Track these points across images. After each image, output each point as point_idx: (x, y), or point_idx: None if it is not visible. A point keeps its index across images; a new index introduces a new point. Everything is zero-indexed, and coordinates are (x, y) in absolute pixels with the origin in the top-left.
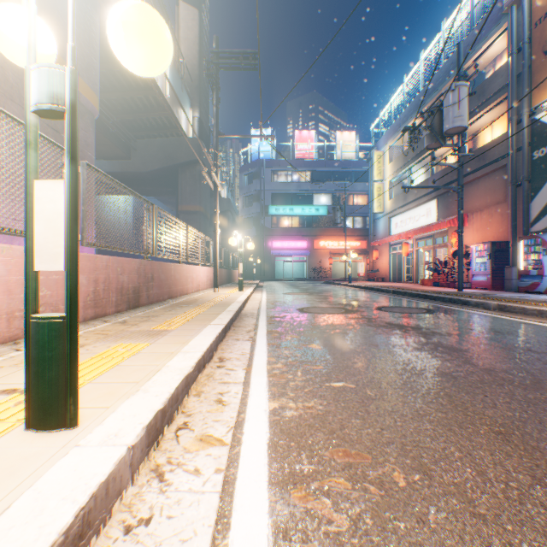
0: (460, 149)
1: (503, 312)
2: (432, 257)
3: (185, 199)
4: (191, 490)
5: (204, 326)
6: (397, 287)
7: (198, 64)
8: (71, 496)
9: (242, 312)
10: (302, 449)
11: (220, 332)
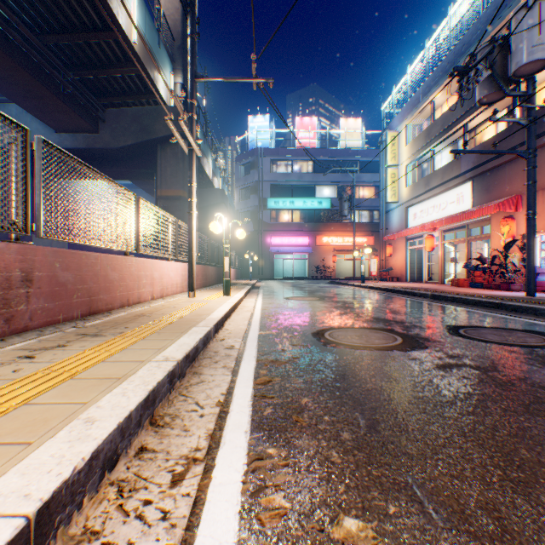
0: (531, 98)
1: None
2: (466, 252)
3: (165, 182)
4: None
5: None
6: (430, 289)
7: (181, 19)
8: None
9: (210, 345)
10: None
11: None
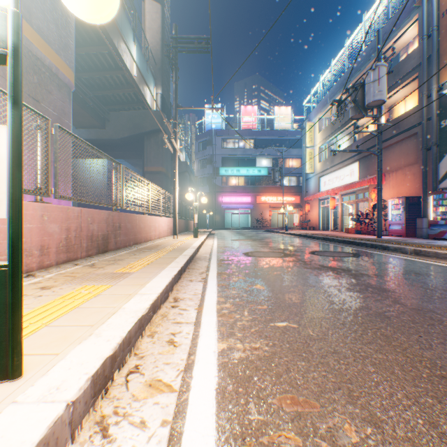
0: (379, 119)
1: (419, 256)
2: (355, 210)
3: (149, 162)
4: None
5: (162, 269)
6: (326, 235)
7: (161, 50)
8: None
9: (196, 256)
10: (250, 395)
11: (176, 274)
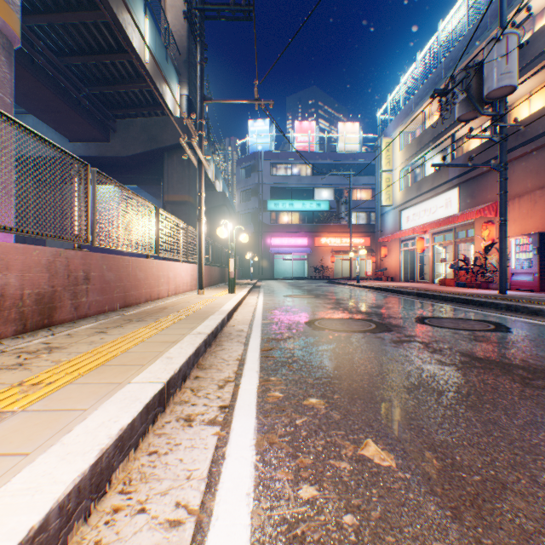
0: (503, 117)
1: None
2: (453, 254)
3: (171, 188)
4: None
5: (108, 394)
6: (417, 288)
7: (187, 35)
8: None
9: (225, 329)
10: None
11: (133, 420)
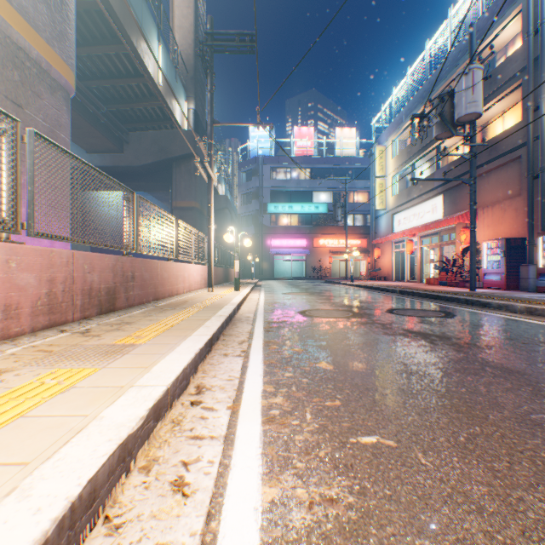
0: (472, 138)
1: (534, 316)
2: (438, 255)
3: (179, 195)
4: None
5: (183, 339)
6: (402, 287)
7: (194, 54)
8: None
9: (236, 316)
10: None
11: (203, 347)
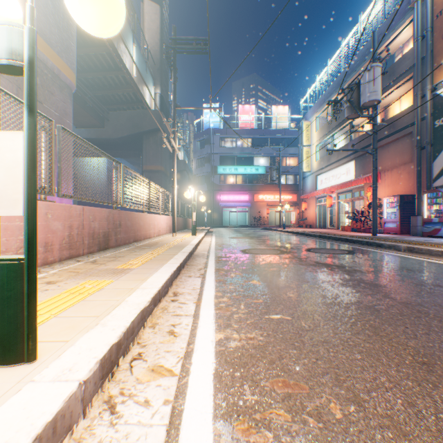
0: (374, 118)
1: (412, 253)
2: (351, 208)
3: (148, 160)
4: (139, 423)
5: (162, 265)
6: (322, 232)
7: (160, 50)
8: (14, 438)
9: (194, 253)
10: (244, 379)
11: (175, 270)
